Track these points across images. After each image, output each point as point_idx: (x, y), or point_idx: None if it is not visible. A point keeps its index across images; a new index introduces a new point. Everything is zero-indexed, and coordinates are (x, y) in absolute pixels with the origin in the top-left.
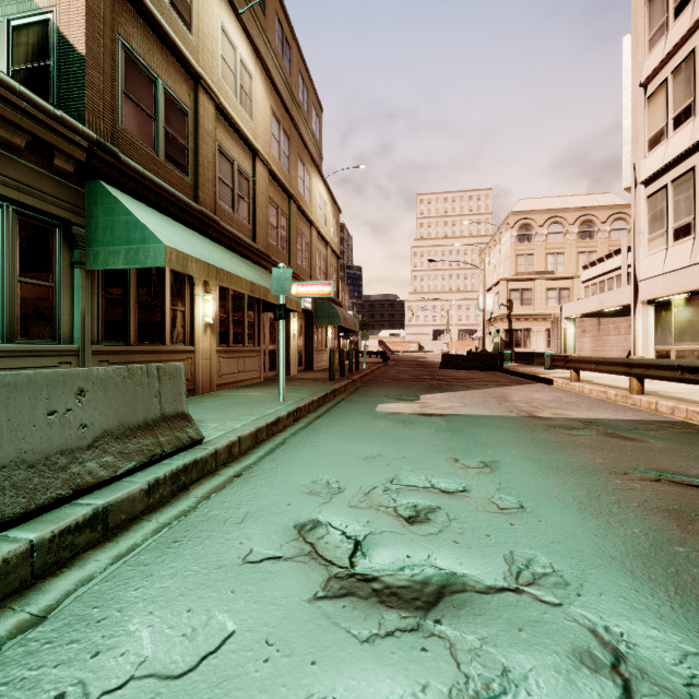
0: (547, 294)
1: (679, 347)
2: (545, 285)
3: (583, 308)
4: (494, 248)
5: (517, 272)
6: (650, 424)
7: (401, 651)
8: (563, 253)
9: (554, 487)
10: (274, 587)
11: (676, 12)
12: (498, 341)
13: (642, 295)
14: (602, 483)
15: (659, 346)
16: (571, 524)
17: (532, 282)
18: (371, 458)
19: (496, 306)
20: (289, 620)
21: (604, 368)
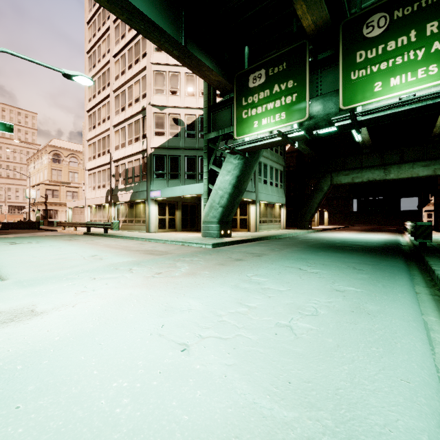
0: (67, 193)
1: (94, 219)
2: (66, 189)
3: (73, 205)
4: (38, 160)
5: (51, 180)
6: (68, 234)
7: (18, 242)
8: (78, 173)
9: (38, 239)
10: (0, 243)
11: (93, 128)
12: (39, 215)
13: (87, 203)
14: (46, 238)
15: (91, 219)
16: (38, 239)
17: (59, 187)
18: (0, 240)
19: (38, 196)
20: (5, 243)
21: (69, 225)
